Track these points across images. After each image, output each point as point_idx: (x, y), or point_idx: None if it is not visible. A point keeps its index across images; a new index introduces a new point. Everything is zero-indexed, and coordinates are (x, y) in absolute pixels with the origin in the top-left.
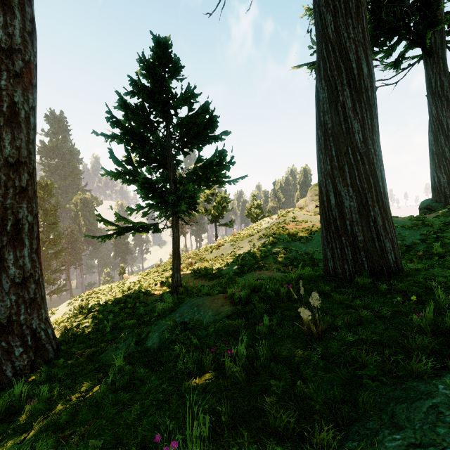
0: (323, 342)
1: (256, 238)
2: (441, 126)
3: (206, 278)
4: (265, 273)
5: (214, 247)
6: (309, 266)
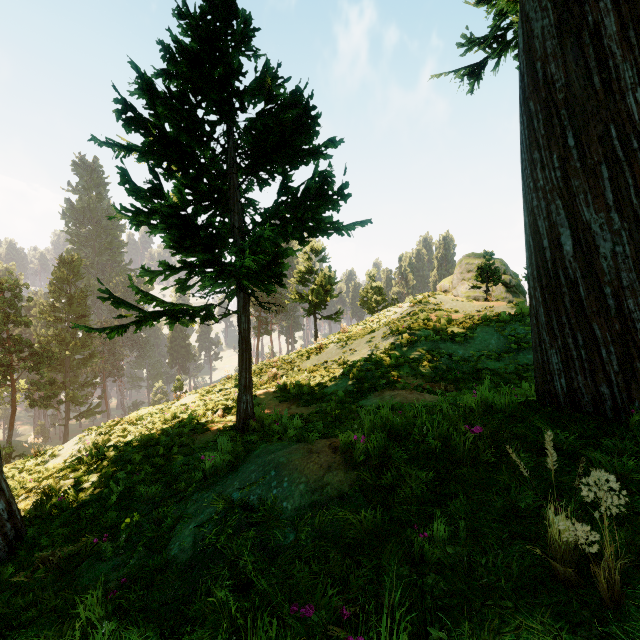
0: (636, 621)
1: (379, 335)
2: None
3: (299, 401)
4: (403, 394)
5: (313, 351)
6: (475, 382)
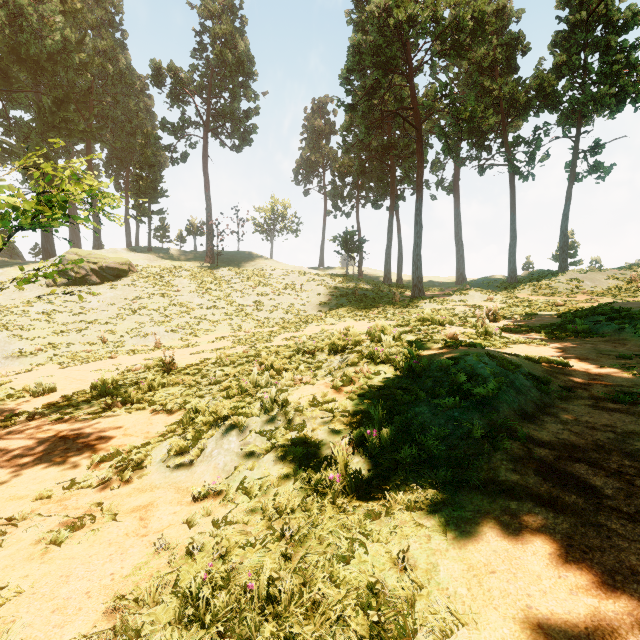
0: None
1: None
2: (74, 230)
3: None
4: None
5: None
6: None
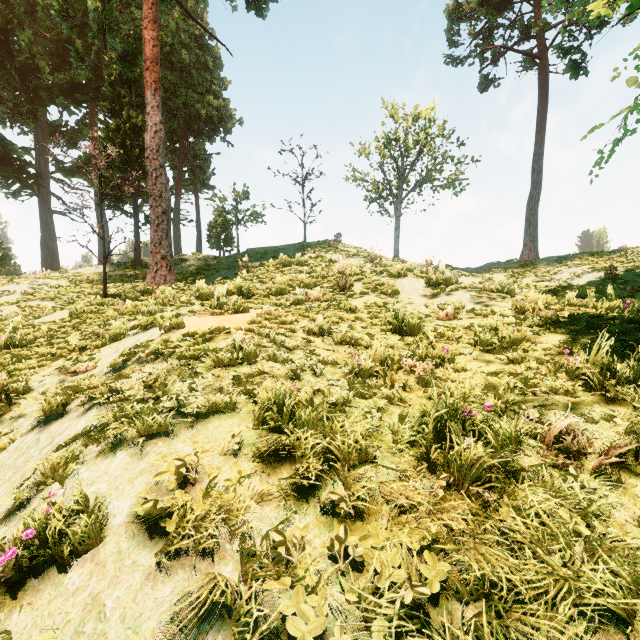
0: None
1: None
2: None
3: None
4: None
5: None
6: None
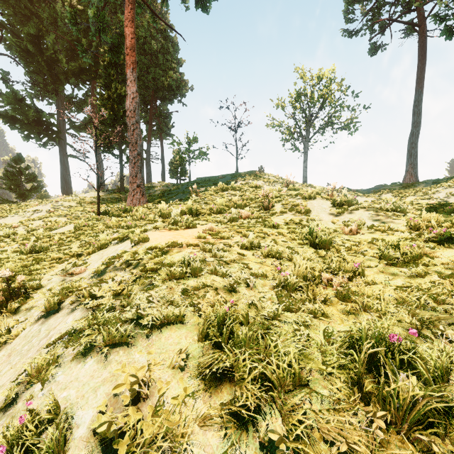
0: None
1: None
2: None
3: None
4: None
5: None
6: None
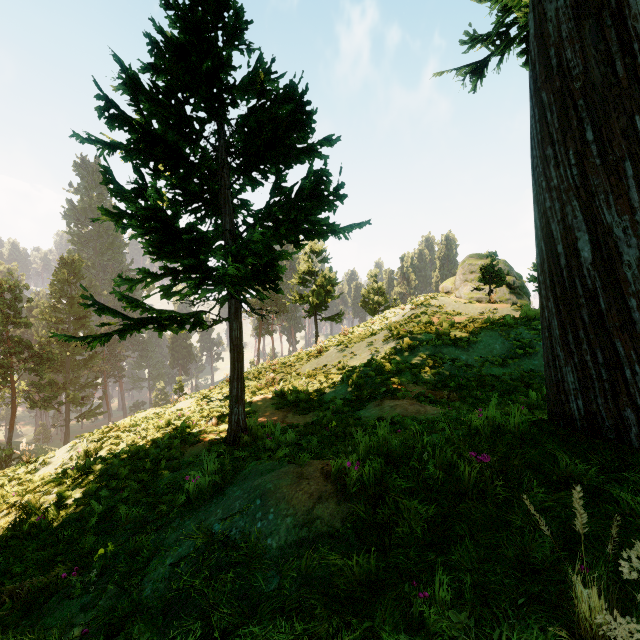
0: None
1: (379, 338)
2: None
3: (296, 409)
4: (403, 405)
5: (313, 354)
6: (478, 390)
